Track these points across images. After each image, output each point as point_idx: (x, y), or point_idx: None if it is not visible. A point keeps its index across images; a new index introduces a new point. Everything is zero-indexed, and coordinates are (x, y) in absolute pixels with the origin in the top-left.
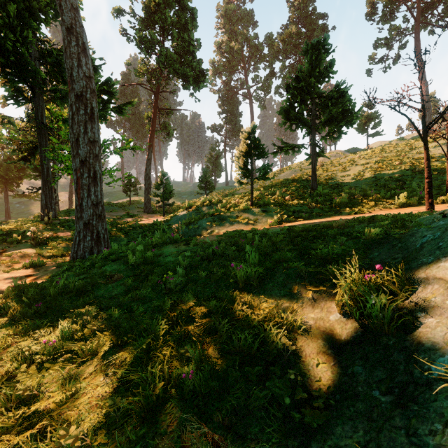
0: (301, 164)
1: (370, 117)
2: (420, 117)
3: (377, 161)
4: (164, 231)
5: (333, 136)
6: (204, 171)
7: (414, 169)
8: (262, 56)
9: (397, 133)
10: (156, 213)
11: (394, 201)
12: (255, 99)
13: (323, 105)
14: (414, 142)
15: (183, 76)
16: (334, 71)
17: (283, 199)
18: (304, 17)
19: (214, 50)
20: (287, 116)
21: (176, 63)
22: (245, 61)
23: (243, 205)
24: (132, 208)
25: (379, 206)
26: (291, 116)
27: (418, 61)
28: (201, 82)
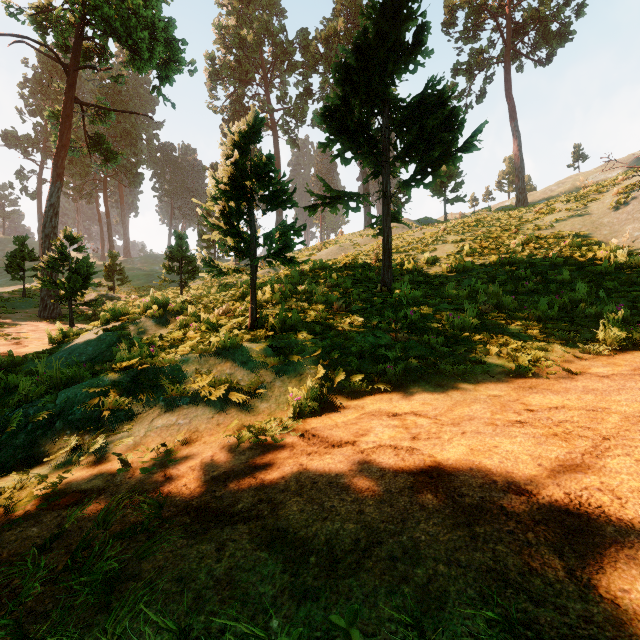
0: (353, 237)
1: (450, 173)
2: (497, 186)
3: (477, 237)
4: (7, 393)
5: (422, 182)
6: (177, 238)
7: (549, 255)
8: (293, 63)
9: (472, 204)
10: (67, 319)
11: (574, 325)
12: (282, 129)
13: (405, 119)
14: (518, 213)
15: (125, 37)
16: (426, 51)
17: (329, 306)
18: (356, 12)
19: (215, 41)
20: (337, 126)
21: (110, 7)
22: (266, 68)
23: (222, 335)
24: (25, 304)
25: (562, 341)
26: (346, 127)
27: (509, 102)
28: (172, 63)
